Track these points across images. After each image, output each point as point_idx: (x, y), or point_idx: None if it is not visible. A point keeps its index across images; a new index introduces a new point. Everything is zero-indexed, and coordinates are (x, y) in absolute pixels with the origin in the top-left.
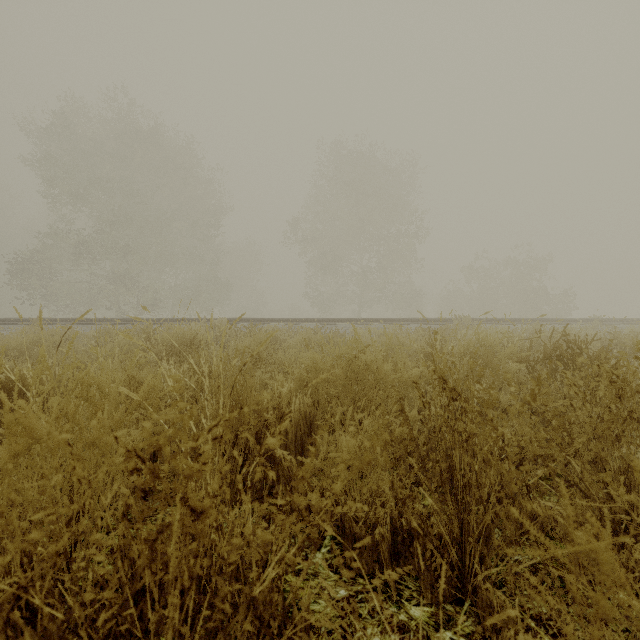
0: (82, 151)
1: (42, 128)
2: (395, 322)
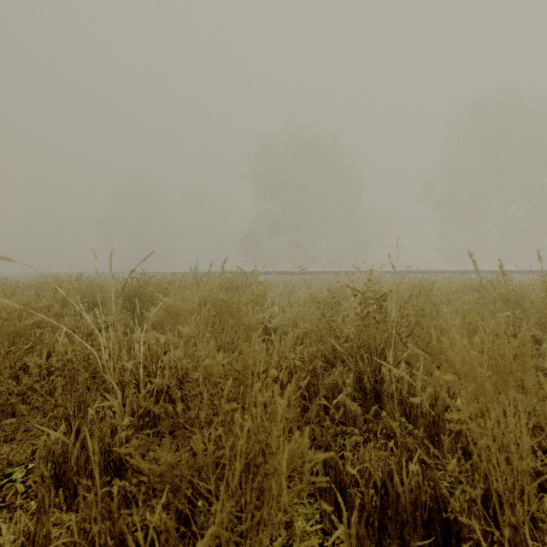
0: (275, 166)
1: (256, 159)
2: (537, 273)
